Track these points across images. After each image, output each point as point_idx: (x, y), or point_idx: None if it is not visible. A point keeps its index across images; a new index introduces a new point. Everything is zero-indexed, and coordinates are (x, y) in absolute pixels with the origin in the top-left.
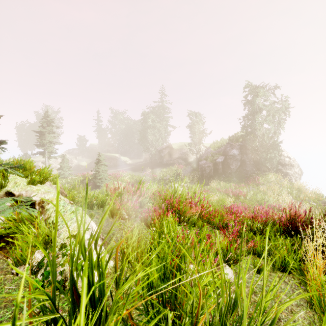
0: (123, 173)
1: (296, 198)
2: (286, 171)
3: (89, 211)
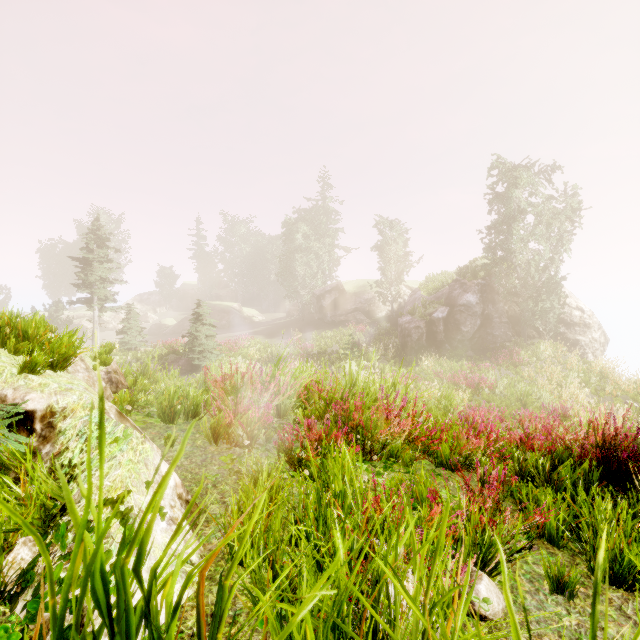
0: (247, 340)
1: (598, 392)
2: (575, 338)
3: (167, 426)
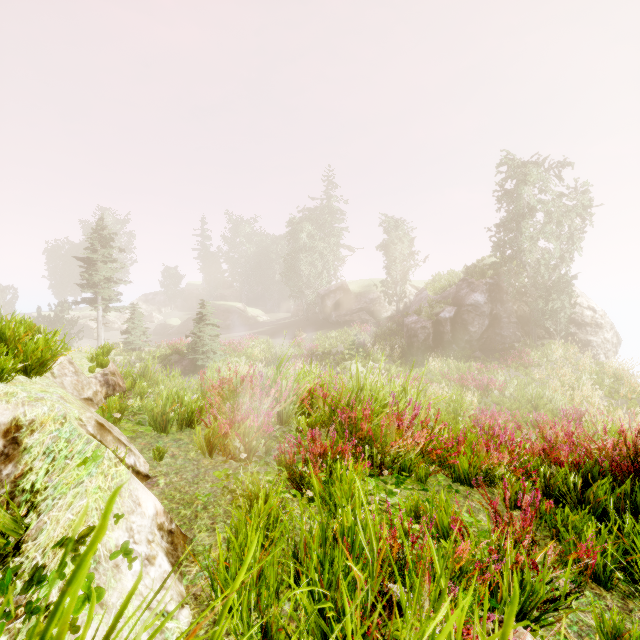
0: (251, 341)
1: (611, 395)
2: (586, 338)
3: (158, 435)
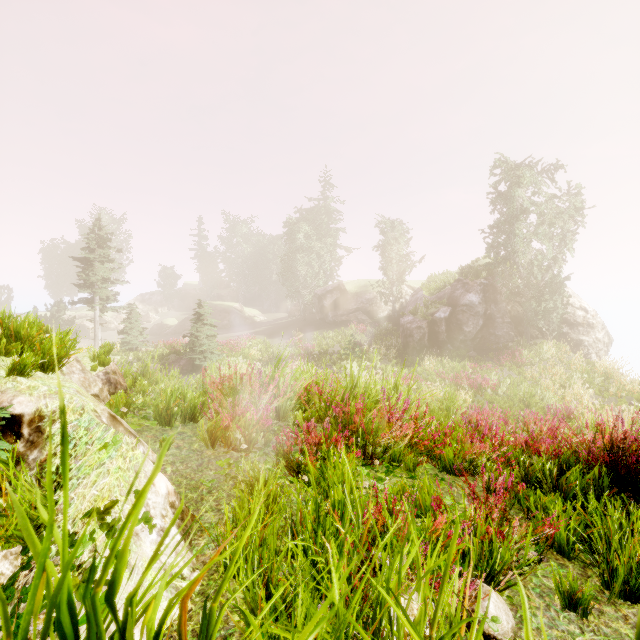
0: (248, 341)
1: (602, 393)
2: (578, 338)
3: (163, 429)
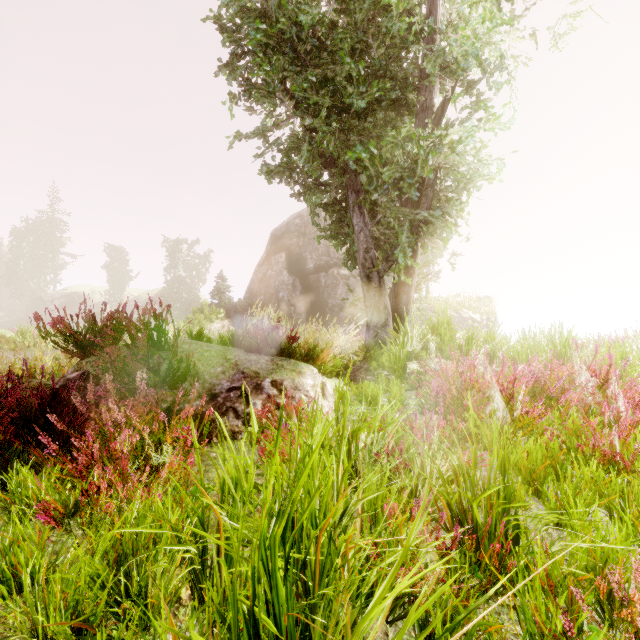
0: None
1: None
2: None
3: None
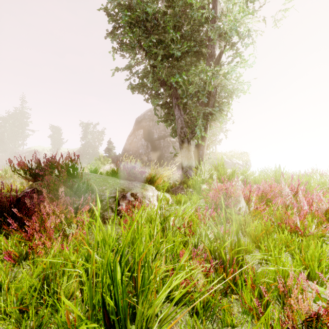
0: None
1: None
2: None
3: None
